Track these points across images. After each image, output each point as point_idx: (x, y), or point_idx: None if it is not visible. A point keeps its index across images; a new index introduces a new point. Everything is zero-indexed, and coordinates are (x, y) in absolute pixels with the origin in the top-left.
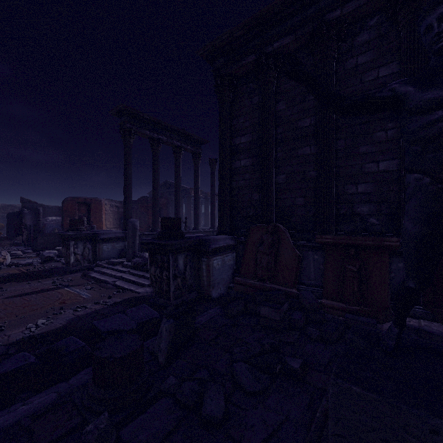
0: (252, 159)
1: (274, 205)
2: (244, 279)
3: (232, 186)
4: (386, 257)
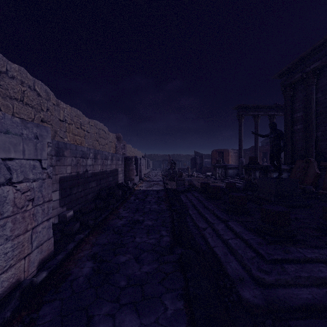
0: (303, 125)
1: (314, 149)
2: None
3: (292, 139)
4: None
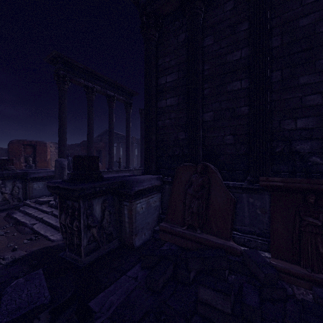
0: (178, 98)
1: (201, 144)
2: (171, 227)
3: (158, 126)
4: None
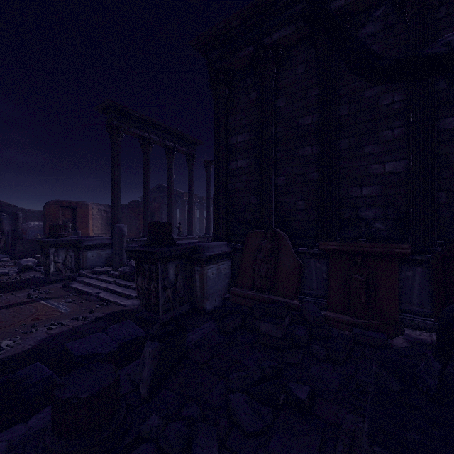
0: (249, 160)
1: (273, 209)
2: (241, 290)
3: (228, 189)
4: (396, 266)
